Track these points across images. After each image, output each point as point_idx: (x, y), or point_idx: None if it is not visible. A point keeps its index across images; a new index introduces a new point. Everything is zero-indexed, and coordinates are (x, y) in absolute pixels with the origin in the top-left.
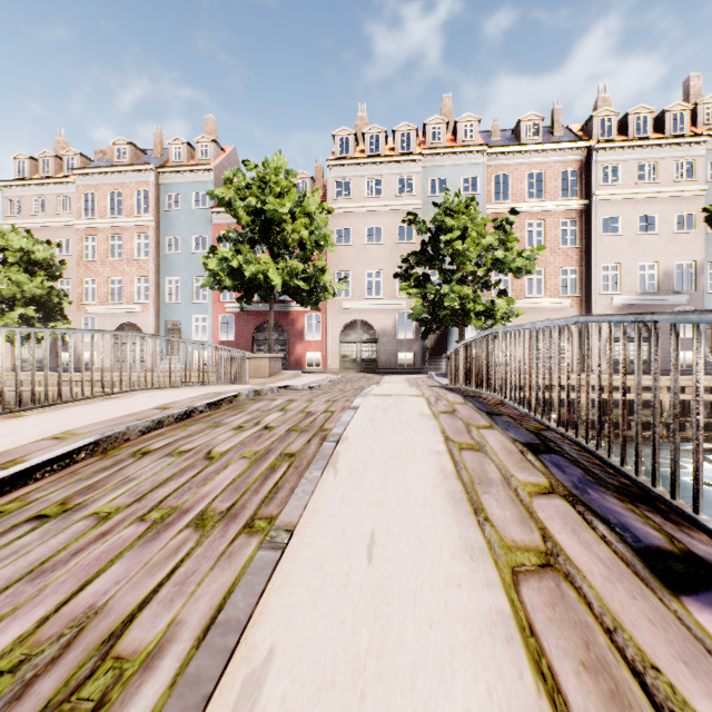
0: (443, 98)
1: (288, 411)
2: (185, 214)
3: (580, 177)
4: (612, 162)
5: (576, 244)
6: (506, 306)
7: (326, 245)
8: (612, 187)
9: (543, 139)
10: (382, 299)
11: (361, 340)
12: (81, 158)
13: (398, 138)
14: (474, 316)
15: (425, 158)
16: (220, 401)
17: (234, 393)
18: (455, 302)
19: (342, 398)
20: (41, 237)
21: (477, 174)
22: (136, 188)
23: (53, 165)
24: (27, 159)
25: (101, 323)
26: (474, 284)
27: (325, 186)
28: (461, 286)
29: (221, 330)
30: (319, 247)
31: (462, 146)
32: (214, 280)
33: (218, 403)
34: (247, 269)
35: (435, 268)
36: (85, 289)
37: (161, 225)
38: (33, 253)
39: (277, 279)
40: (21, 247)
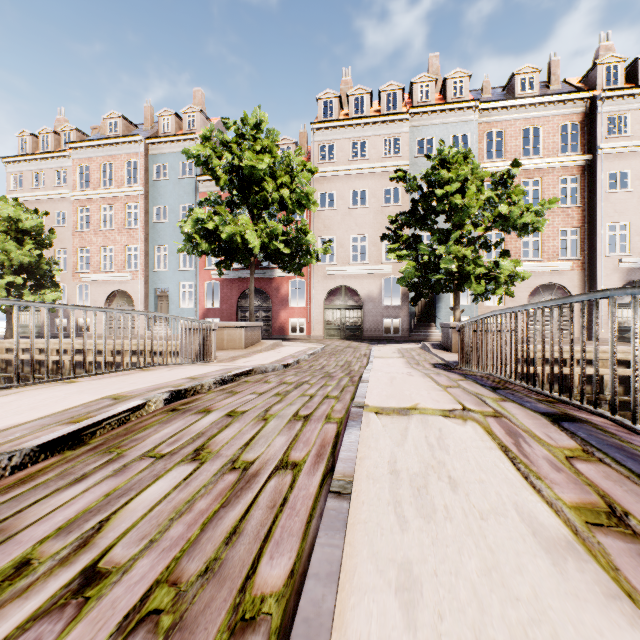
0: (430, 58)
1: (207, 459)
2: (172, 183)
3: (582, 130)
4: (620, 112)
5: (578, 202)
6: (513, 268)
7: (308, 204)
8: (620, 139)
9: (539, 93)
10: (367, 264)
11: (345, 307)
12: (77, 133)
13: (384, 98)
14: (474, 280)
15: (412, 117)
16: (91, 426)
17: (137, 401)
18: (453, 263)
19: (320, 408)
20: (41, 209)
21: (468, 131)
22: (126, 159)
23: (52, 140)
24: (29, 136)
25: (94, 290)
26: (471, 244)
27: (309, 152)
28: (459, 246)
29: (208, 297)
30: (301, 207)
31: (452, 102)
32: (191, 245)
33: (84, 432)
34: (223, 231)
35: (426, 229)
36: (79, 258)
37: (150, 195)
38: (21, 221)
39: (255, 241)
40: (10, 216)
